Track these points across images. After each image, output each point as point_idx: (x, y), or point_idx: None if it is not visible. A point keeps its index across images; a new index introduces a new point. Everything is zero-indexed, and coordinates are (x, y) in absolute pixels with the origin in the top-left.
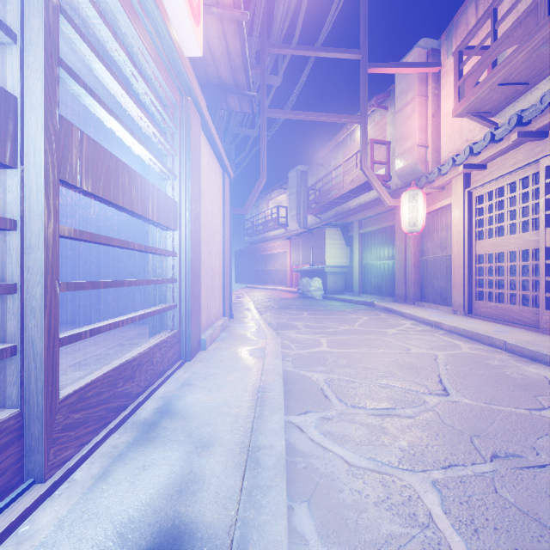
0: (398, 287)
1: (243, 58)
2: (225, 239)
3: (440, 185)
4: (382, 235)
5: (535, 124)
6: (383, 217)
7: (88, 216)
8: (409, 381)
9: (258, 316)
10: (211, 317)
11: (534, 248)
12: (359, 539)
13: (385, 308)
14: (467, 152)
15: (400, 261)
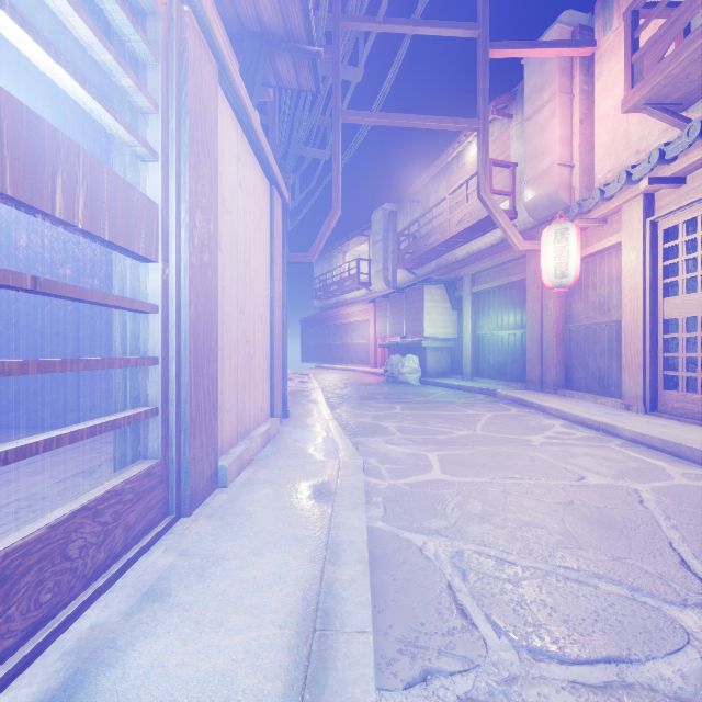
0: (530, 368)
1: None
2: (274, 293)
3: (601, 215)
4: (506, 295)
5: None
6: (508, 269)
7: (61, 259)
8: (621, 563)
9: (327, 414)
10: (246, 421)
11: None
12: None
13: (514, 398)
14: (655, 158)
15: (535, 331)
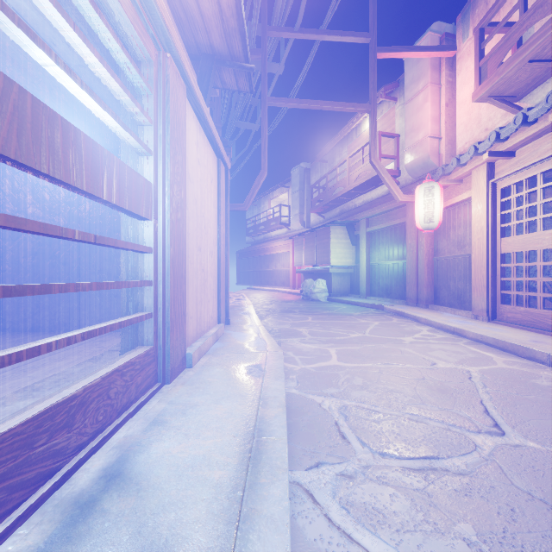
0: (409, 289)
1: (238, 17)
2: (220, 235)
3: (458, 177)
4: (391, 234)
5: None
6: (392, 215)
7: (67, 210)
8: (446, 411)
9: (258, 322)
10: (202, 325)
11: None
12: None
13: (396, 311)
14: (493, 138)
15: (412, 261)
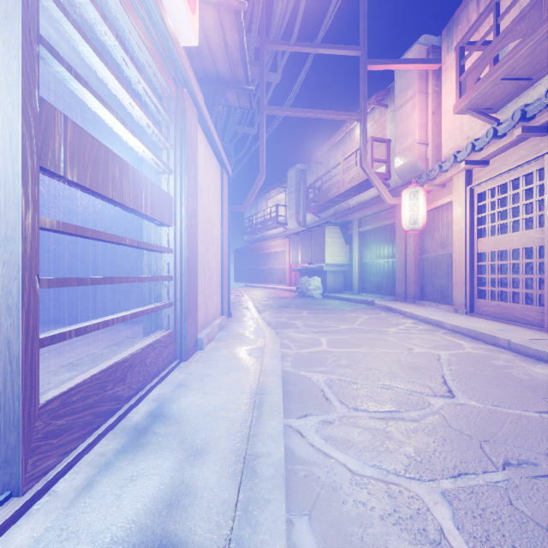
0: (398, 286)
1: (241, 50)
2: (223, 236)
3: (441, 182)
4: (382, 234)
5: (540, 118)
6: (383, 216)
7: (85, 214)
8: (412, 382)
9: (257, 315)
10: (209, 316)
11: (538, 246)
12: None
13: (385, 306)
14: (469, 148)
15: (400, 260)
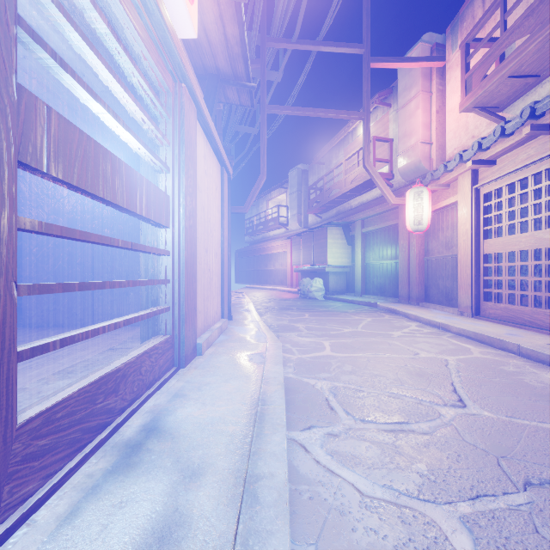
0: (401, 287)
1: (242, 45)
2: (224, 237)
3: (446, 182)
4: (385, 235)
5: (549, 116)
6: (386, 216)
7: (81, 214)
8: (421, 390)
9: (258, 318)
10: (209, 319)
11: (547, 247)
12: None
13: (388, 309)
14: (476, 147)
15: (404, 261)
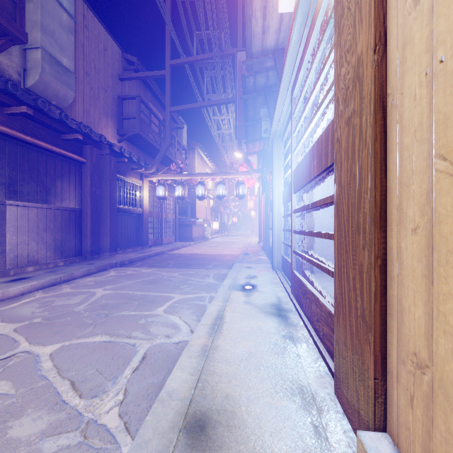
0: None
1: None
2: None
3: None
4: None
5: None
6: None
7: None
8: (2, 377)
9: None
10: None
11: None
12: (195, 304)
13: None
14: None
15: None
